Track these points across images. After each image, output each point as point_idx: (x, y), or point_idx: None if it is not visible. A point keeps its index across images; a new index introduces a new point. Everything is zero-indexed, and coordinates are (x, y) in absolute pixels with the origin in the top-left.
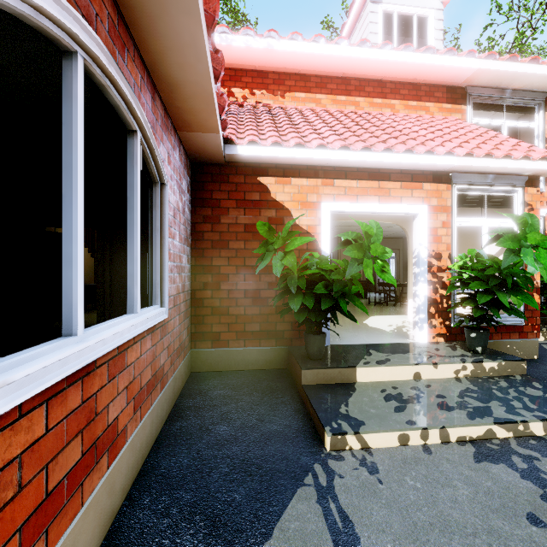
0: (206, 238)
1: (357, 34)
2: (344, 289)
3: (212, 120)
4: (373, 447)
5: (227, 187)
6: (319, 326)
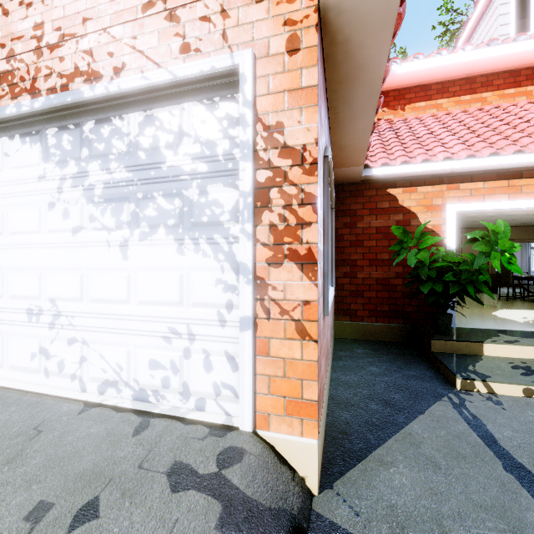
0: (345, 239)
1: (484, 27)
2: (470, 278)
3: (361, 160)
4: (498, 393)
5: (362, 200)
6: (446, 307)
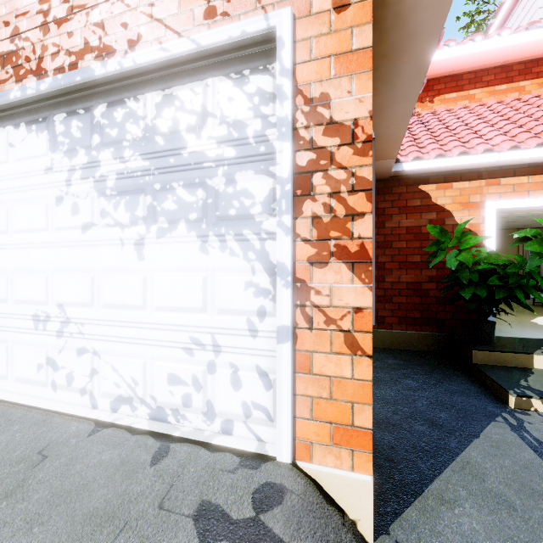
0: None
1: (520, 11)
2: (517, 282)
3: (393, 152)
4: None
5: (391, 197)
6: (489, 314)
